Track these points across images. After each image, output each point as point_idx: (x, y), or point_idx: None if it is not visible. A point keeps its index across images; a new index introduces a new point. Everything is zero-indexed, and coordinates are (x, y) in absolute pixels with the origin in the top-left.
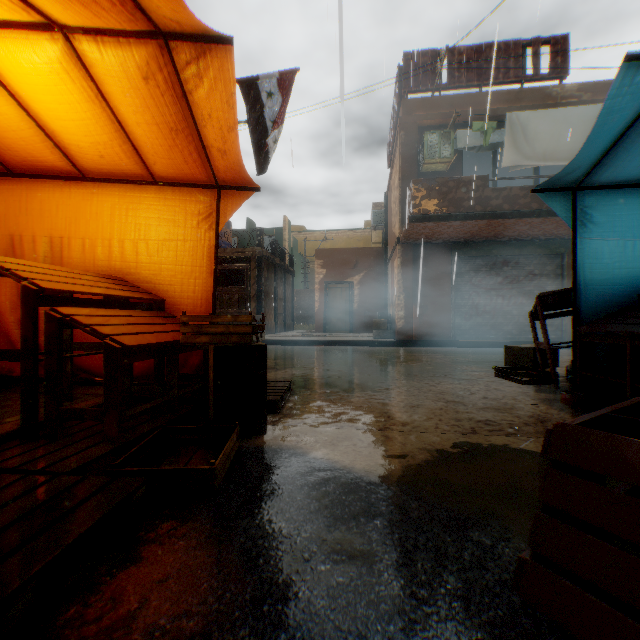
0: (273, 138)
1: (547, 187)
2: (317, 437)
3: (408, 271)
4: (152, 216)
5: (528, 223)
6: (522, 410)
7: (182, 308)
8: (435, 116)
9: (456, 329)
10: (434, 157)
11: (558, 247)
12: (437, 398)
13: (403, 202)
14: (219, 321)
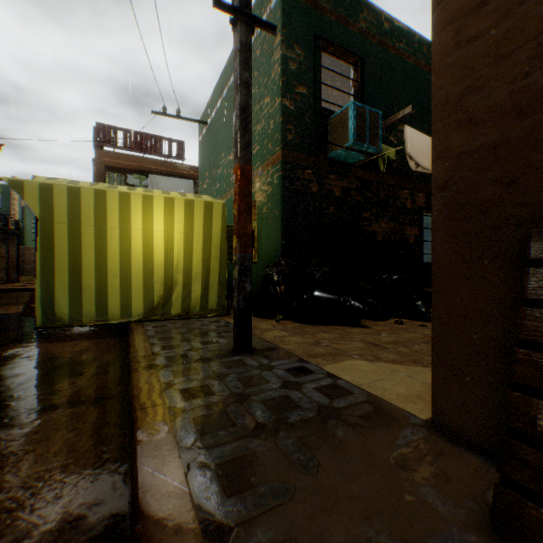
0: None
1: None
2: None
3: None
4: None
5: None
6: None
7: None
8: (116, 163)
9: None
10: None
11: None
12: None
13: None
14: None
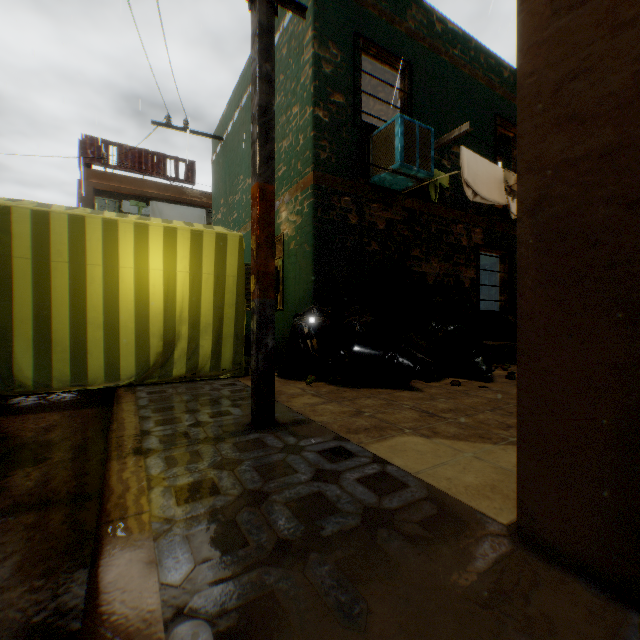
0: None
1: None
2: None
3: None
4: None
5: None
6: None
7: None
8: (108, 186)
9: None
10: None
11: None
12: None
13: None
14: None
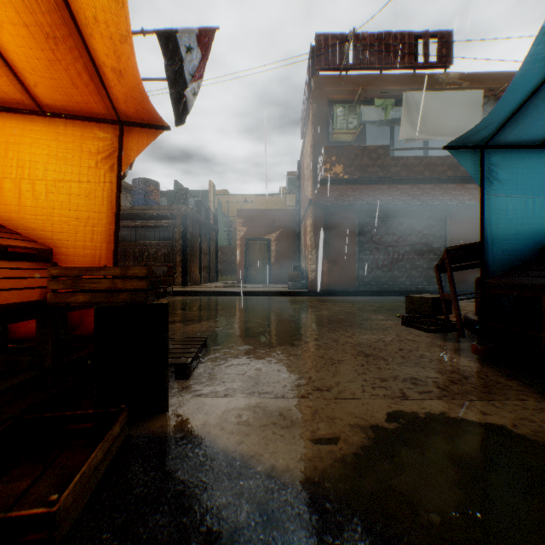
0: (192, 91)
1: (458, 144)
2: (230, 413)
3: (319, 229)
4: (40, 152)
5: (421, 189)
6: (441, 363)
7: (77, 259)
8: (343, 92)
9: (360, 280)
10: (342, 128)
11: (443, 211)
12: (356, 351)
13: (315, 167)
14: (103, 274)
